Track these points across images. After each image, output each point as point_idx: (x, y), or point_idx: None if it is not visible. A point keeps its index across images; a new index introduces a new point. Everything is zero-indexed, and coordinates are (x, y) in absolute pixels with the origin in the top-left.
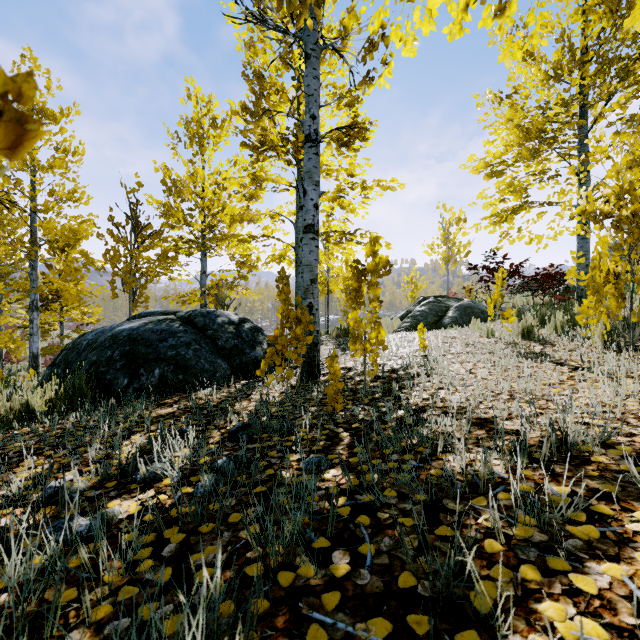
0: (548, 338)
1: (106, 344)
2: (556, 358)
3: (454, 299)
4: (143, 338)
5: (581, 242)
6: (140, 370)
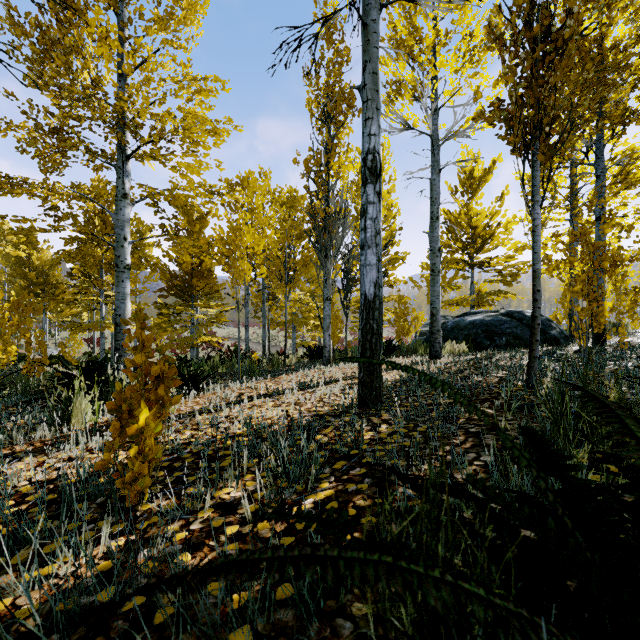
0: None
1: (469, 327)
2: None
3: None
4: (491, 324)
5: None
6: (494, 338)
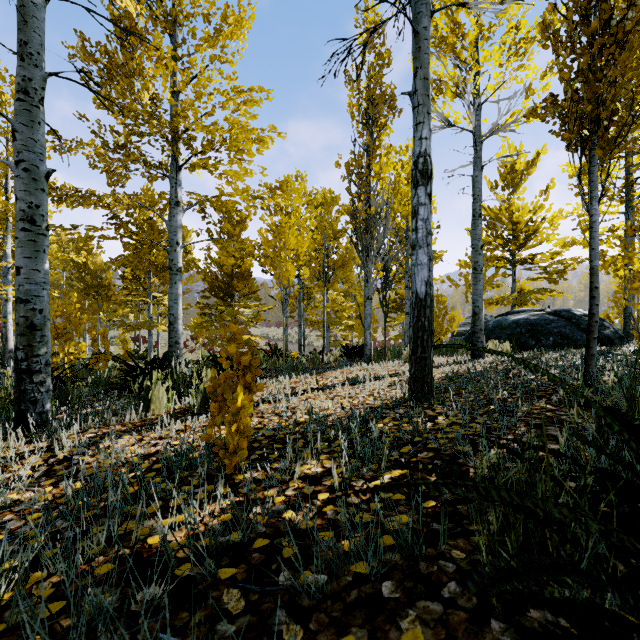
0: None
1: (512, 326)
2: None
3: None
4: (536, 323)
5: None
6: (540, 338)
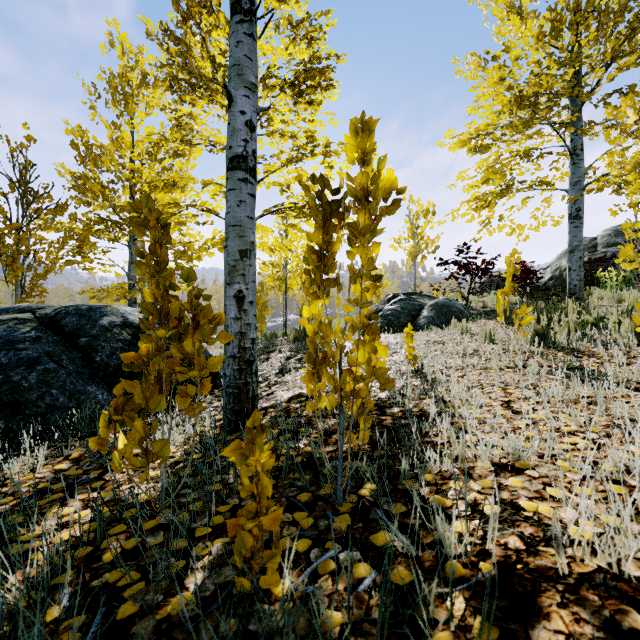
0: (566, 344)
1: None
2: (617, 378)
3: (426, 297)
4: None
5: (574, 231)
6: None
